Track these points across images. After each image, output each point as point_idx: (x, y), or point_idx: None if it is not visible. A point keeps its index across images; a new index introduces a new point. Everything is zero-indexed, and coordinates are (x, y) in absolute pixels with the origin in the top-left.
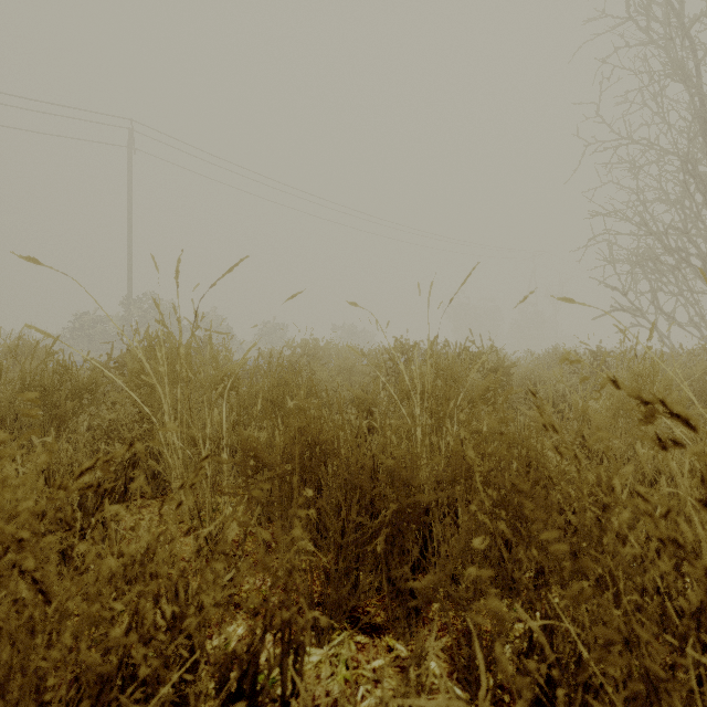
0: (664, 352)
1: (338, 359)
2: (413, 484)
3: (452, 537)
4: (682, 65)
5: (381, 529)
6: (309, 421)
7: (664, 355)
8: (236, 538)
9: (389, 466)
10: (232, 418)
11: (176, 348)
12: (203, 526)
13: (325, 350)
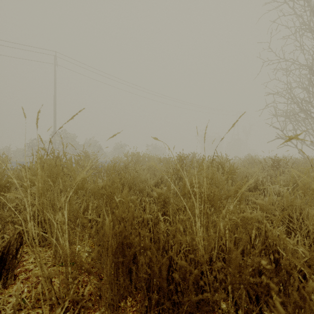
0: (303, 158)
1: (149, 161)
2: (201, 283)
3: (218, 288)
4: (309, 24)
5: (173, 289)
6: (122, 228)
7: (307, 160)
8: (85, 279)
9: (182, 265)
10: (82, 207)
11: (51, 164)
12: (54, 289)
13: (142, 157)
